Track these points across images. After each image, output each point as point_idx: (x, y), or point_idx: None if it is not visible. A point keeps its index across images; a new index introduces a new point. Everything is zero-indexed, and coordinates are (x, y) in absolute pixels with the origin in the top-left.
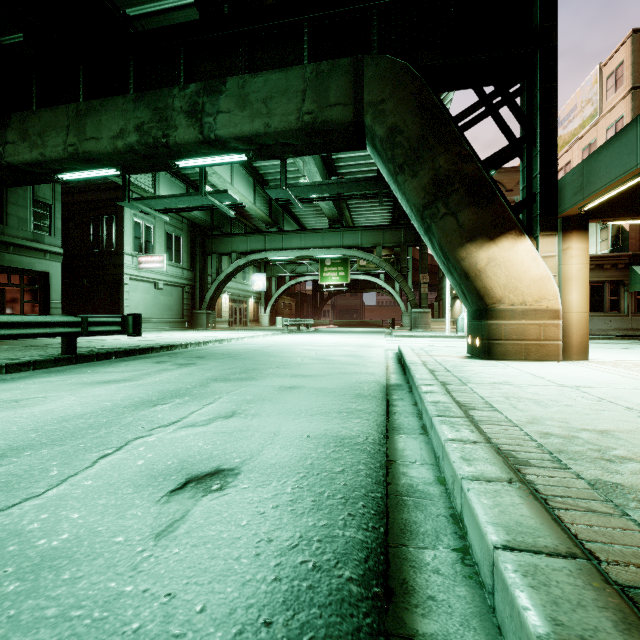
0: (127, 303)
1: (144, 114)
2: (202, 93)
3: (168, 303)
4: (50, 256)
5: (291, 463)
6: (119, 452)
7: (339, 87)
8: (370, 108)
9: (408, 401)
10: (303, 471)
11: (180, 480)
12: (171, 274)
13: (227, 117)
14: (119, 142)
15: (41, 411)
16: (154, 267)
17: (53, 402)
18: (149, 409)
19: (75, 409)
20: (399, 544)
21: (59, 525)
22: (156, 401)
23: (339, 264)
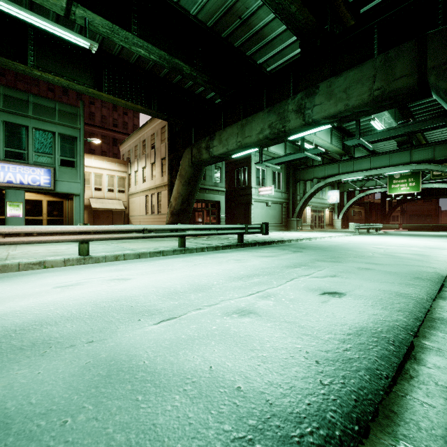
0: (253, 215)
1: (272, 118)
2: (304, 97)
3: (273, 214)
4: (220, 193)
5: (370, 296)
6: (292, 281)
7: (404, 64)
8: (433, 70)
9: None
10: (377, 299)
11: (321, 292)
12: (275, 196)
13: (319, 107)
14: (260, 135)
15: (251, 264)
16: (266, 193)
17: (252, 262)
18: (293, 269)
19: (263, 265)
20: (426, 329)
21: (289, 294)
22: (293, 266)
23: (409, 176)
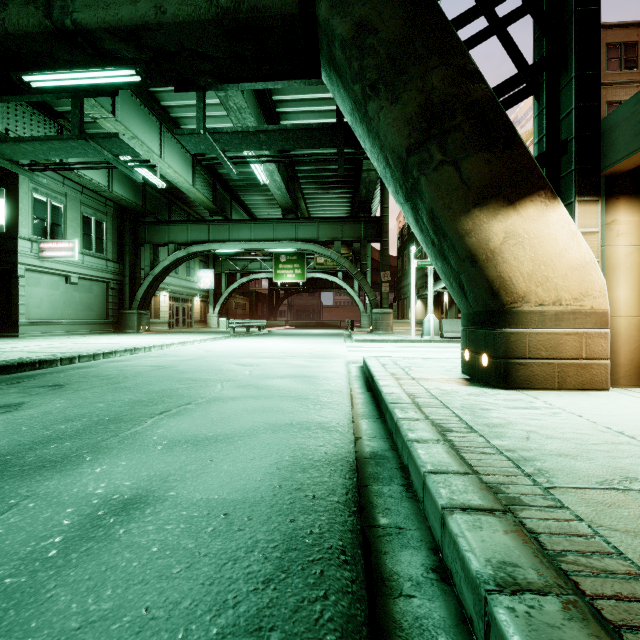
0: (23, 300)
1: None
2: None
3: (86, 301)
4: None
5: None
6: None
7: None
8: None
9: (418, 546)
10: None
11: None
12: (90, 266)
13: None
14: None
15: None
16: (61, 256)
17: None
18: None
19: None
20: None
21: None
22: None
23: (295, 261)
